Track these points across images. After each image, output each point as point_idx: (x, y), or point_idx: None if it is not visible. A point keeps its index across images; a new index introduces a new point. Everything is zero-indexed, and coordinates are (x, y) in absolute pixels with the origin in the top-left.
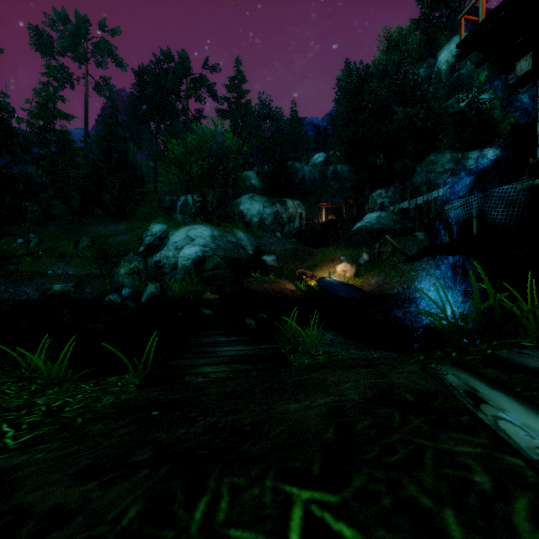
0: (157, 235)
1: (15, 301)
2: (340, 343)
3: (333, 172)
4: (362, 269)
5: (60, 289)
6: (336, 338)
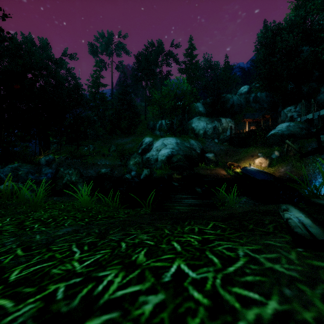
0: (147, 143)
1: (86, 177)
2: (250, 203)
3: (254, 97)
4: (274, 162)
5: (104, 171)
6: (248, 201)
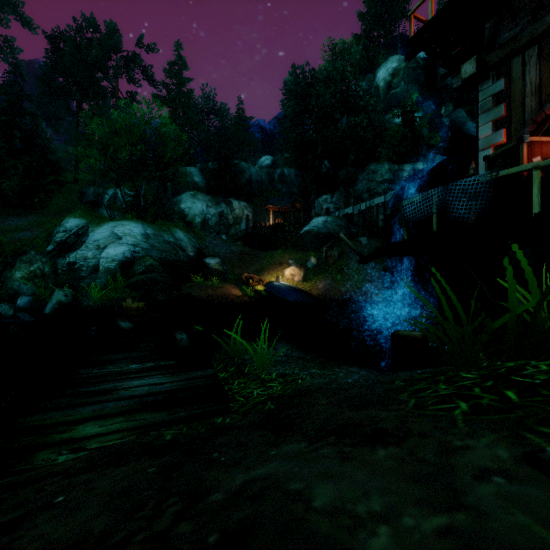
0: (73, 231)
1: None
2: (296, 358)
3: (281, 175)
4: (310, 273)
5: None
6: (291, 353)
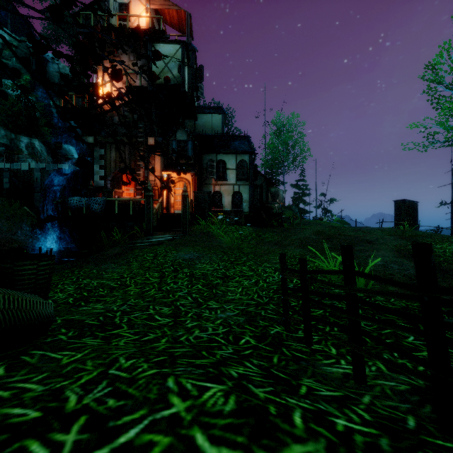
0: None
1: None
2: None
3: None
4: None
5: None
6: None
